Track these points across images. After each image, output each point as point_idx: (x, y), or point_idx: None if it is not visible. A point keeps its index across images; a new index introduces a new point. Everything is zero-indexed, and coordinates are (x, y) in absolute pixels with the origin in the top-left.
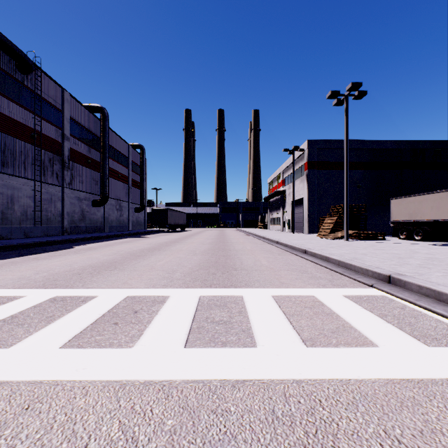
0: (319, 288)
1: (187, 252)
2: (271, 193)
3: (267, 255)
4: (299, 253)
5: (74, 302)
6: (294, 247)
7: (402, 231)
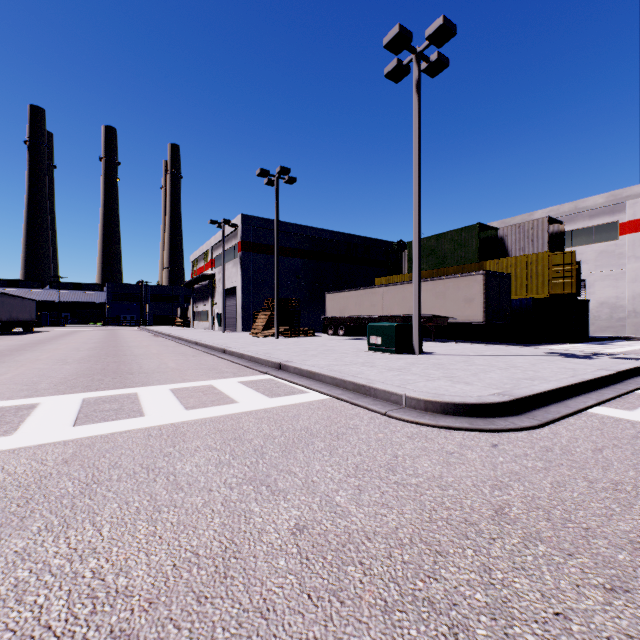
0: (220, 379)
1: (51, 361)
2: (196, 277)
3: (177, 358)
4: (218, 353)
5: None
6: (214, 347)
7: (330, 327)
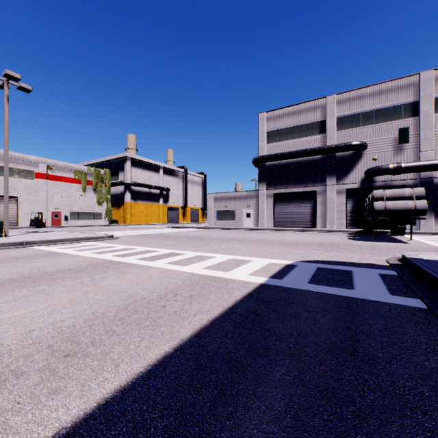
0: (41, 249)
1: None
2: None
3: None
4: None
5: (122, 254)
6: None
7: None
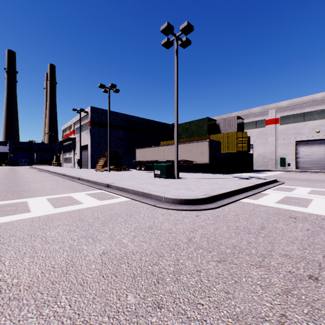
0: (75, 193)
1: None
2: (65, 139)
3: (52, 183)
4: (76, 180)
5: None
6: (74, 177)
7: (138, 166)
